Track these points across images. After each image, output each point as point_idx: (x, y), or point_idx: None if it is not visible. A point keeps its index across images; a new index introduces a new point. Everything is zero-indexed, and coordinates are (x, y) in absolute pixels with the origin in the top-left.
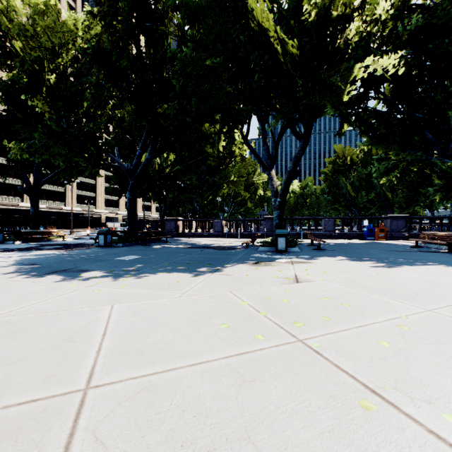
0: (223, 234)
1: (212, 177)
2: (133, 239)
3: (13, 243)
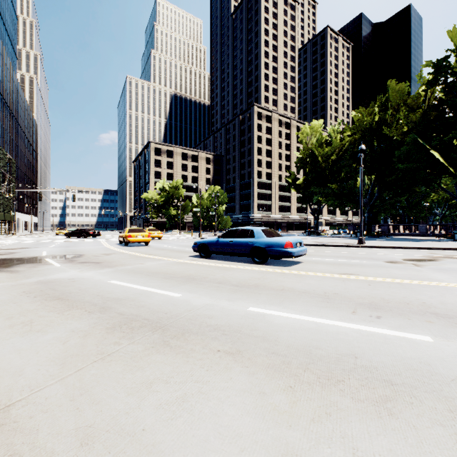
0: (427, 234)
1: None
2: (371, 235)
3: (314, 236)
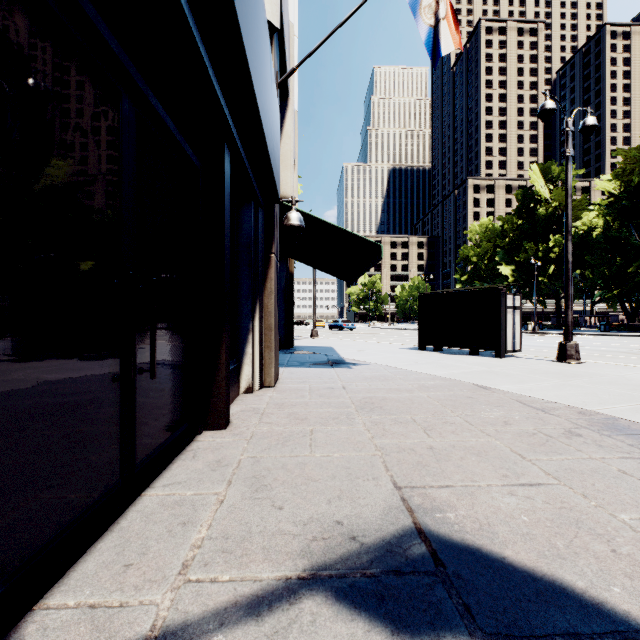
0: (584, 325)
1: None
2: None
3: None
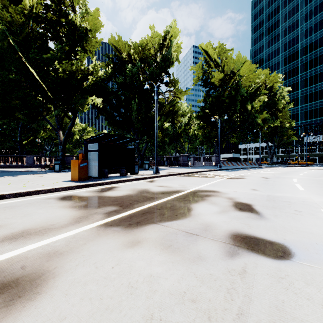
0: (34, 165)
1: (30, 124)
2: None
3: None
